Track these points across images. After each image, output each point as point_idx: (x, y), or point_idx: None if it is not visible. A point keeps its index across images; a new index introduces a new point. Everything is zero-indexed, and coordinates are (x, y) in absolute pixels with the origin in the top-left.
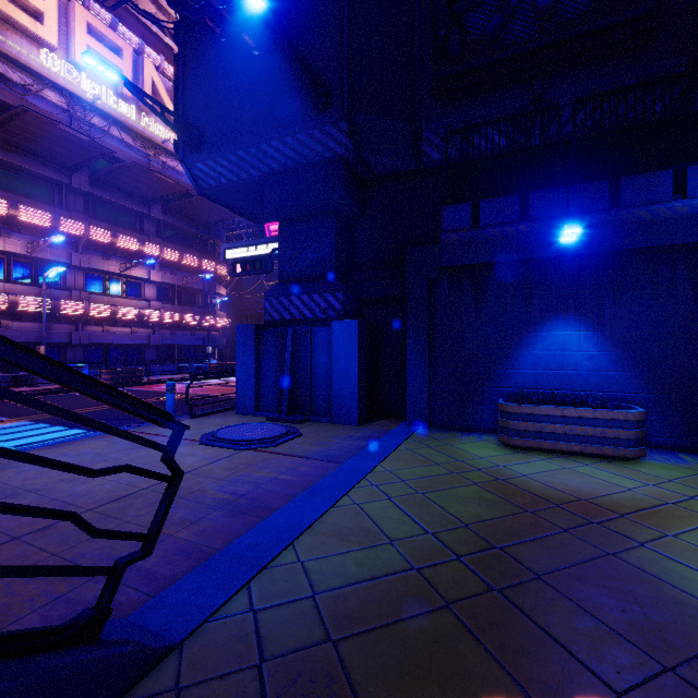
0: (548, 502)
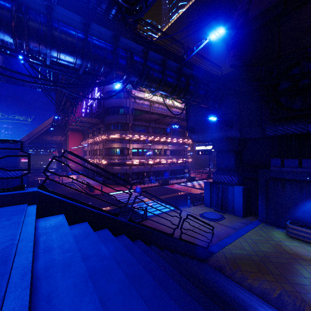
0: (286, 252)
